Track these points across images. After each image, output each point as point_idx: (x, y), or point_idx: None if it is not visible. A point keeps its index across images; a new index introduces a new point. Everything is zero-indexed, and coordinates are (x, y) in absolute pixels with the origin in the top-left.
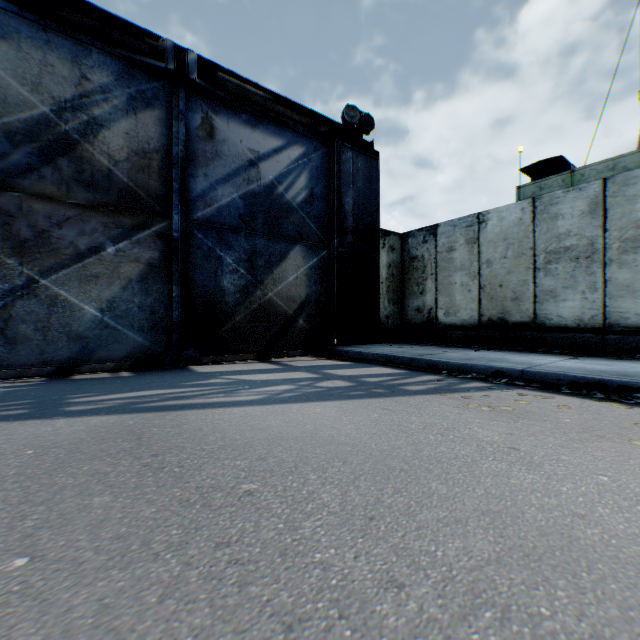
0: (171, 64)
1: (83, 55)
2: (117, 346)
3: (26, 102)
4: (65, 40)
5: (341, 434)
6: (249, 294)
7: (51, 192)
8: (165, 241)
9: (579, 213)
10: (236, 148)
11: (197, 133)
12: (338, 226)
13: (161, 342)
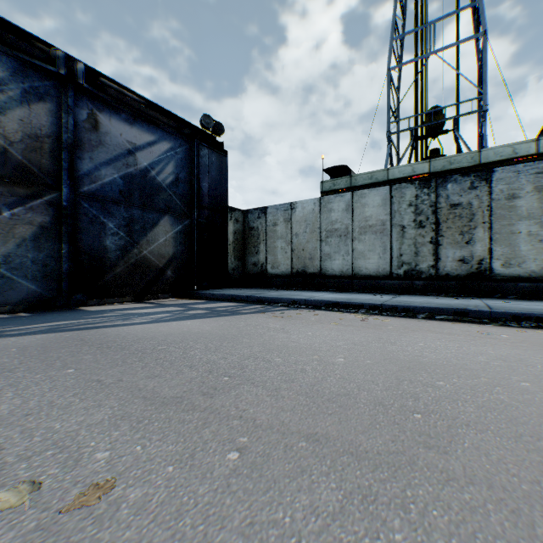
0: (63, 70)
1: None
2: (12, 293)
3: None
4: None
5: (204, 330)
6: (128, 252)
7: None
8: (56, 208)
9: (342, 210)
10: (117, 139)
11: (84, 125)
12: (197, 203)
13: (52, 289)
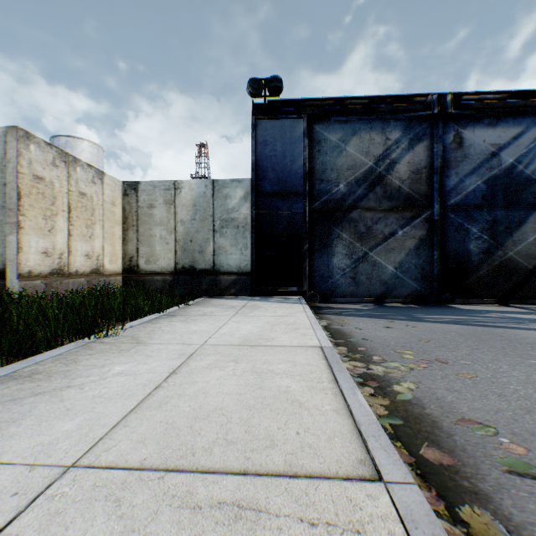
0: (435, 109)
1: (386, 126)
2: (402, 289)
3: (363, 163)
4: (377, 122)
5: None
6: (490, 254)
7: (372, 206)
8: (429, 223)
9: None
10: (479, 147)
11: (449, 146)
12: None
13: (426, 287)
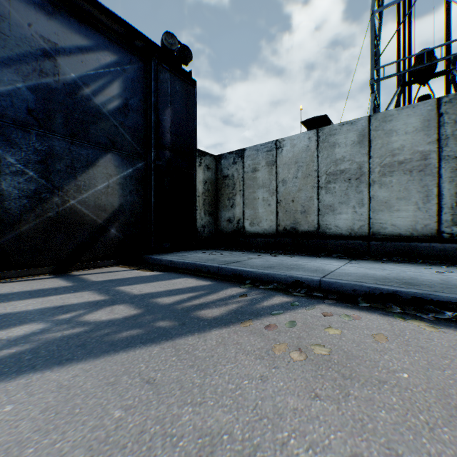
0: None
1: None
2: None
3: None
4: None
5: None
6: (42, 200)
7: None
8: None
9: (351, 143)
10: (22, 31)
11: None
12: (155, 140)
13: None
